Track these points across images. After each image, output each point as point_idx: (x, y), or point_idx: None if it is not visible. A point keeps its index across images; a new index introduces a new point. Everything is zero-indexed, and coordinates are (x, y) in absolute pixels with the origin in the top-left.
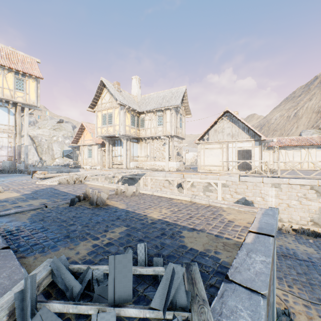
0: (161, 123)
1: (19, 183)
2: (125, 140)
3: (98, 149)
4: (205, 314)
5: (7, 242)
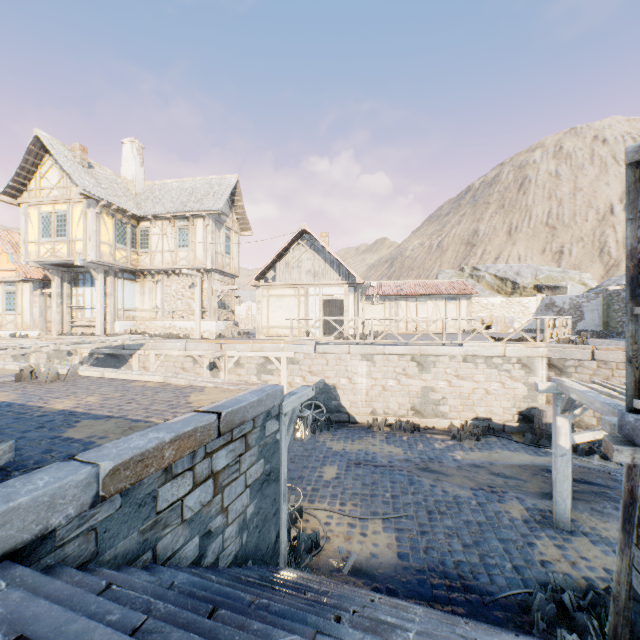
0: (185, 242)
1: None
2: (100, 273)
3: (32, 292)
4: None
5: None
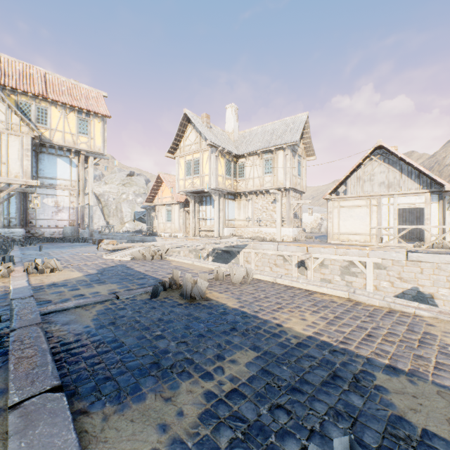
0: (269, 170)
1: (82, 257)
2: (216, 196)
3: (179, 210)
4: None
5: (61, 369)
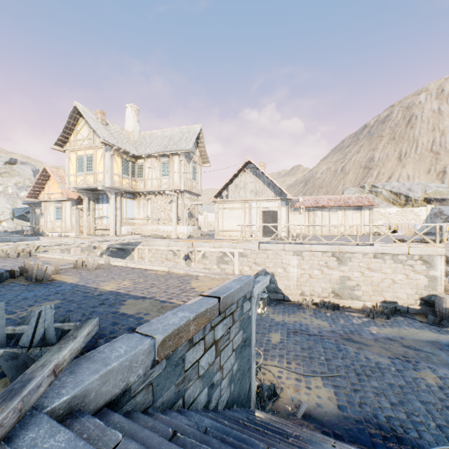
0: (166, 172)
1: None
2: (113, 194)
3: (71, 207)
4: (67, 344)
5: None
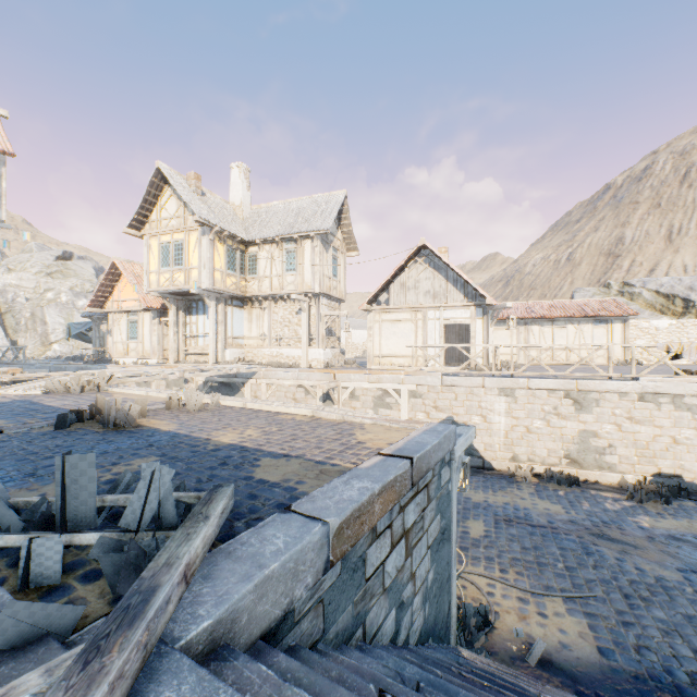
0: (292, 266)
1: None
2: (213, 301)
3: (152, 321)
4: (197, 528)
5: None
